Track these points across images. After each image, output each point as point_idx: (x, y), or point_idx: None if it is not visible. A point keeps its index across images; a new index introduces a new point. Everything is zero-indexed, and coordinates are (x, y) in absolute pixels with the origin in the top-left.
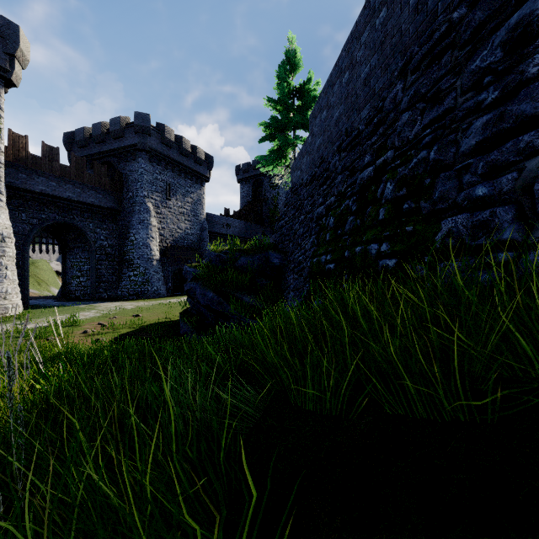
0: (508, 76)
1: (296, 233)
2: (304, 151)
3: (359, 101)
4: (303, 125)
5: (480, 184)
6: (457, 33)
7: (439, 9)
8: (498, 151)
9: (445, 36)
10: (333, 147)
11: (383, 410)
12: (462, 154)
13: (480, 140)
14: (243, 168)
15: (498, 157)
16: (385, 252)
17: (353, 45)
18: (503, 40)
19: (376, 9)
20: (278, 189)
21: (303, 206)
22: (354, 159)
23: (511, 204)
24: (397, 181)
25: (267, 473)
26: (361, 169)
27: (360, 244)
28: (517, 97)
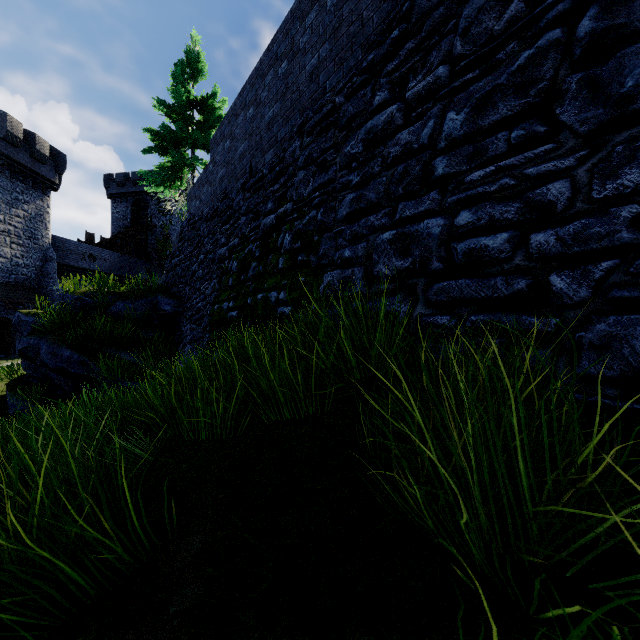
0: (365, 167)
1: (194, 275)
2: (204, 179)
3: (263, 143)
4: (204, 145)
5: (348, 247)
6: (338, 116)
7: (327, 87)
8: (358, 224)
9: (330, 114)
10: (238, 184)
11: (264, 425)
12: (338, 221)
13: (349, 212)
14: (117, 180)
15: (358, 229)
16: (283, 300)
17: (257, 82)
18: (363, 137)
19: (279, 58)
20: (170, 216)
21: (203, 244)
22: (259, 203)
23: (362, 266)
24: (294, 233)
25: (161, 492)
26: (265, 215)
27: (263, 291)
28: (369, 186)
